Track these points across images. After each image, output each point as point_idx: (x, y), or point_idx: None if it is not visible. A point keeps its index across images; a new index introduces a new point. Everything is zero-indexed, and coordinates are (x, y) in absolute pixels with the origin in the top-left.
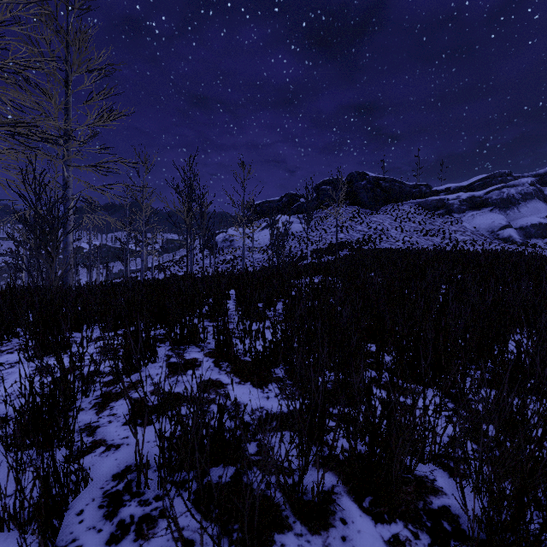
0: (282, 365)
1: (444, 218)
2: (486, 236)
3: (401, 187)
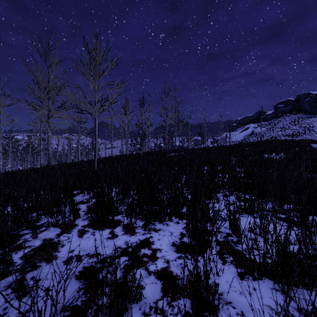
0: None
1: None
2: None
3: None
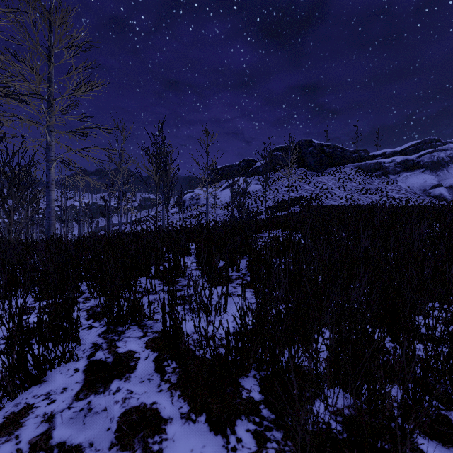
0: (254, 369)
1: (380, 178)
2: (419, 194)
3: (342, 152)
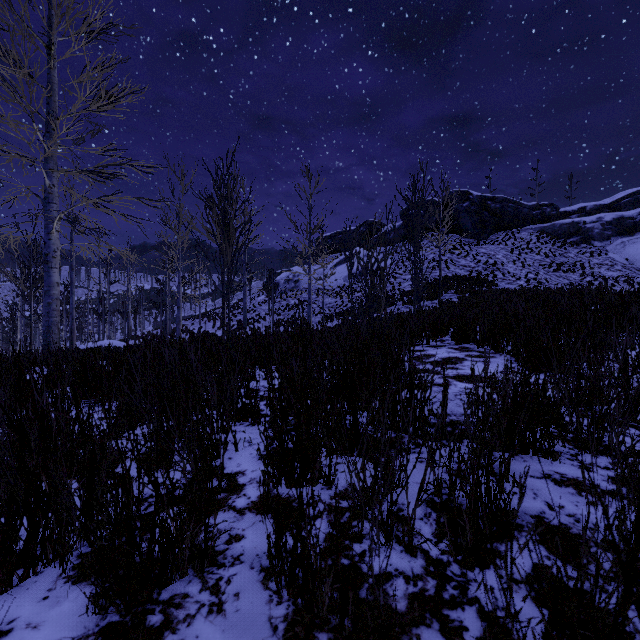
0: None
1: (579, 247)
2: None
3: (516, 209)
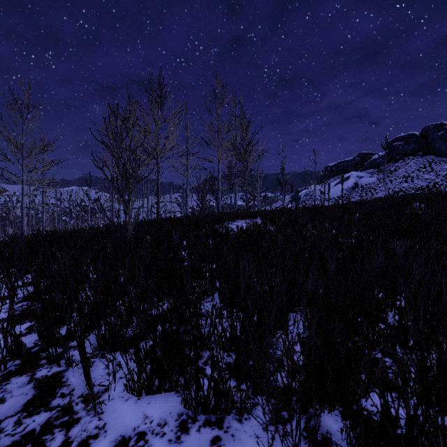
0: None
1: None
2: None
3: None
